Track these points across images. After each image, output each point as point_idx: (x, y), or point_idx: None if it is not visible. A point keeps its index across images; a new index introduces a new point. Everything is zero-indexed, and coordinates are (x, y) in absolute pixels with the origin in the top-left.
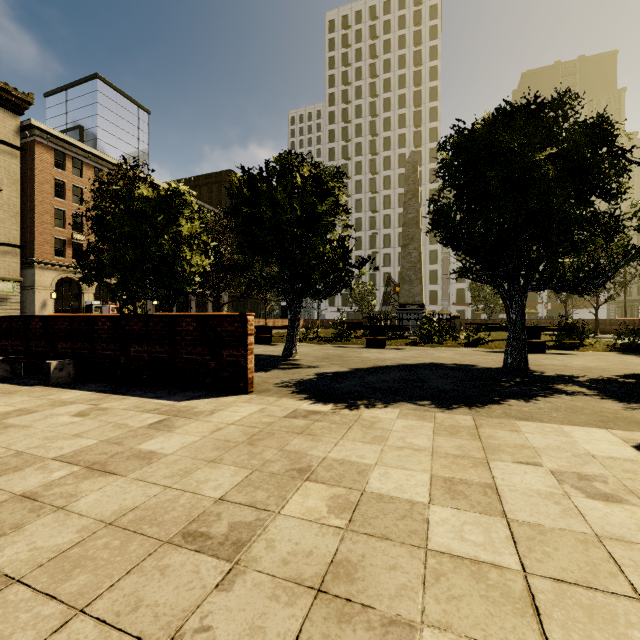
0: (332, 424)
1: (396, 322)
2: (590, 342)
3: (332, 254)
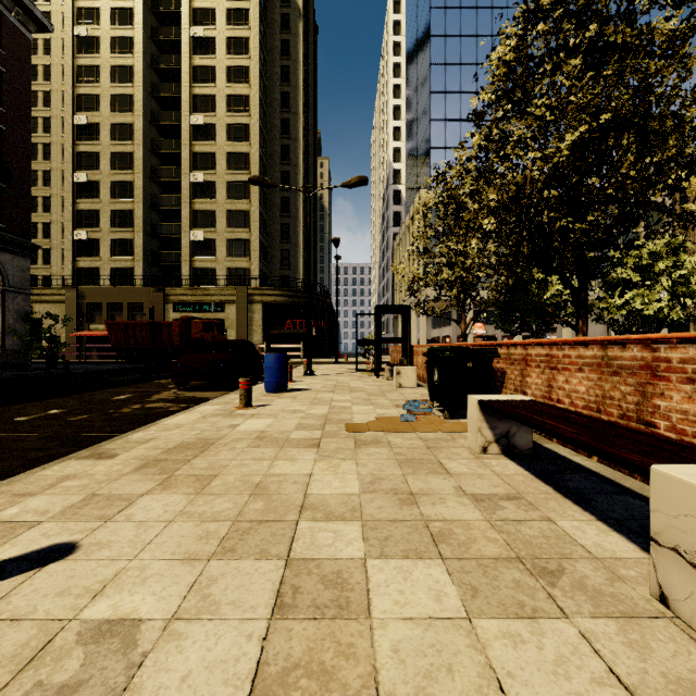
0: None
1: None
2: None
3: None
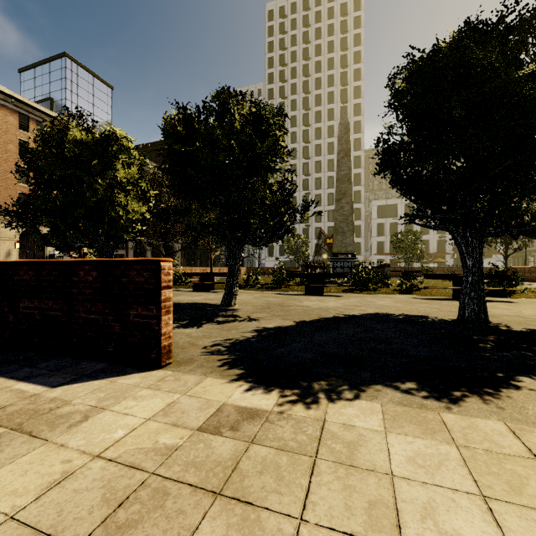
0: (280, 453)
1: (331, 270)
2: (521, 289)
3: (273, 199)
